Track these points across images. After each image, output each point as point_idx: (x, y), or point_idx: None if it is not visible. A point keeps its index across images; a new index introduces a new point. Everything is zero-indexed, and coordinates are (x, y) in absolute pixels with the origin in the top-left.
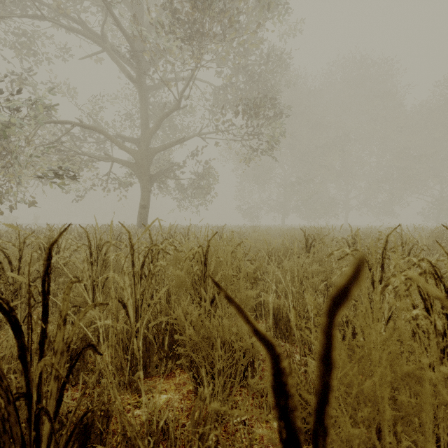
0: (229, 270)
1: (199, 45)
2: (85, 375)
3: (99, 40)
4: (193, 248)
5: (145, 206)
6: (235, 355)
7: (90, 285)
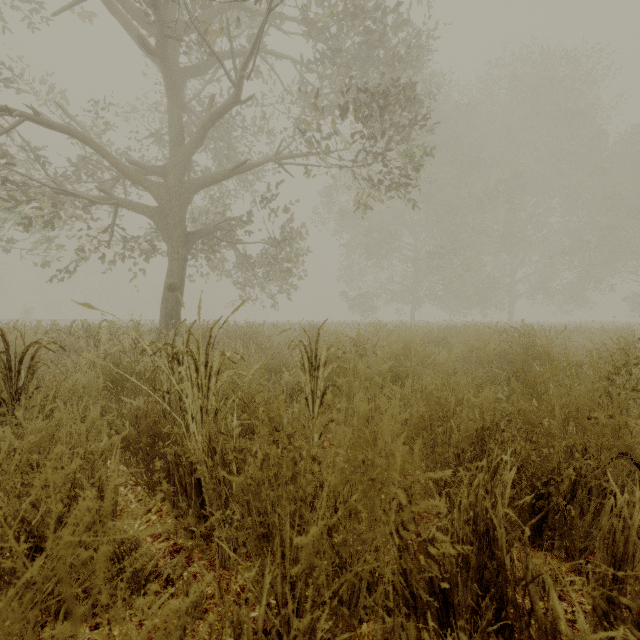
0: None
1: None
2: None
3: None
4: None
5: (174, 287)
6: None
7: None
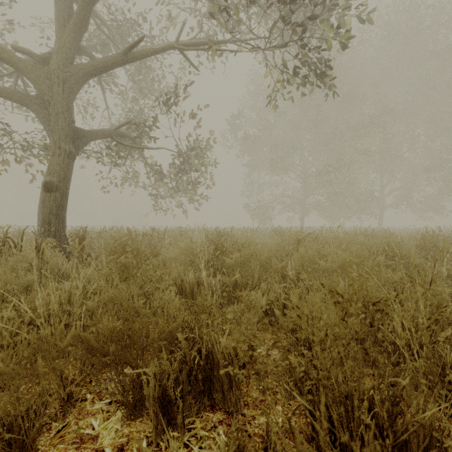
0: None
1: None
2: None
3: None
4: None
5: (50, 187)
6: None
7: None
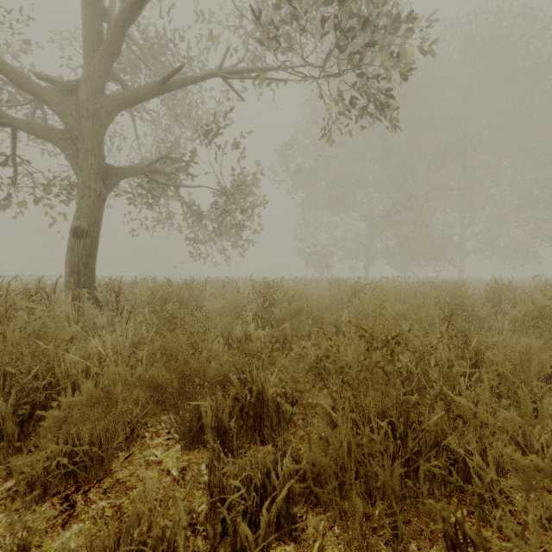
0: None
1: None
2: None
3: None
4: None
5: (80, 232)
6: None
7: None
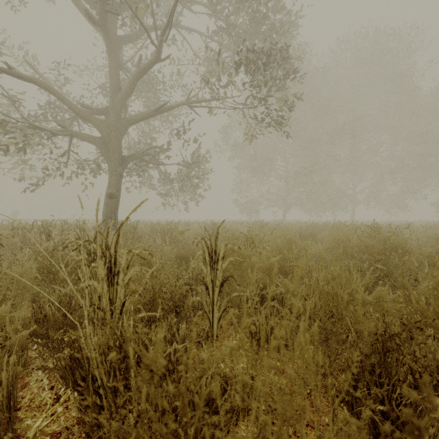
0: None
1: None
2: None
3: None
4: None
5: (112, 195)
6: None
7: None
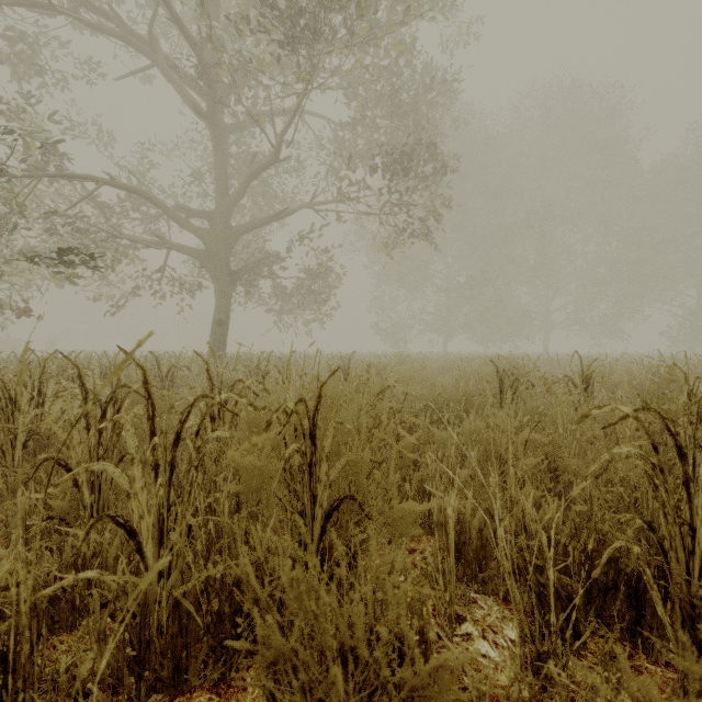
0: (365, 451)
1: (309, 51)
2: (38, 693)
3: (146, 48)
4: (284, 404)
5: (222, 322)
6: (384, 698)
7: (86, 472)
